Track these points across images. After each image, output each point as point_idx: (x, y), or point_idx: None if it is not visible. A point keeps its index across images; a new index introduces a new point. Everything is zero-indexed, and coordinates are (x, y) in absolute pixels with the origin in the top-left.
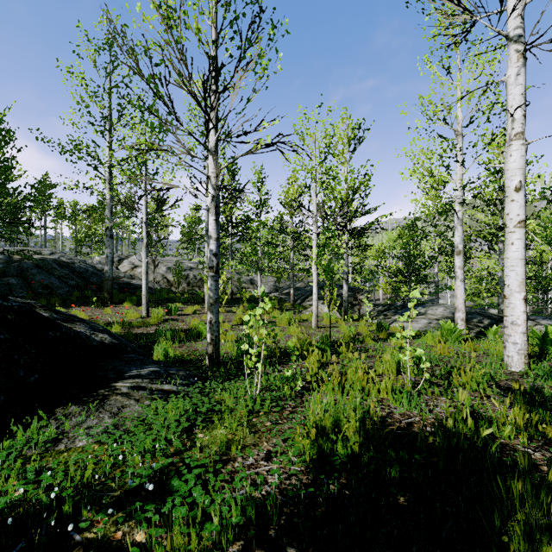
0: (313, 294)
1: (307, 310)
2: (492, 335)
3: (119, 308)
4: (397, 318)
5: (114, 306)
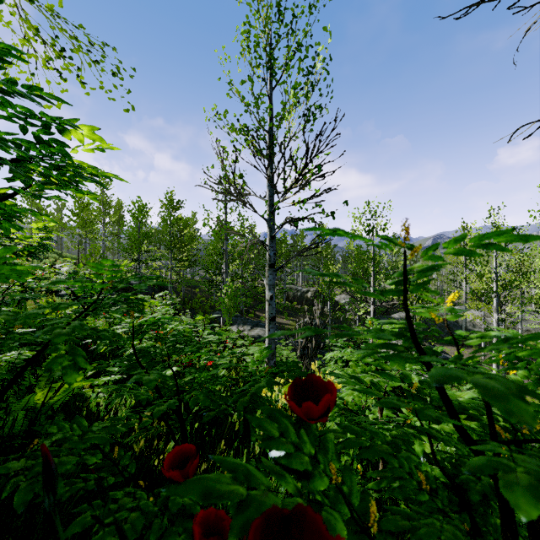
0: None
1: None
2: None
3: (470, 350)
4: None
5: (467, 348)
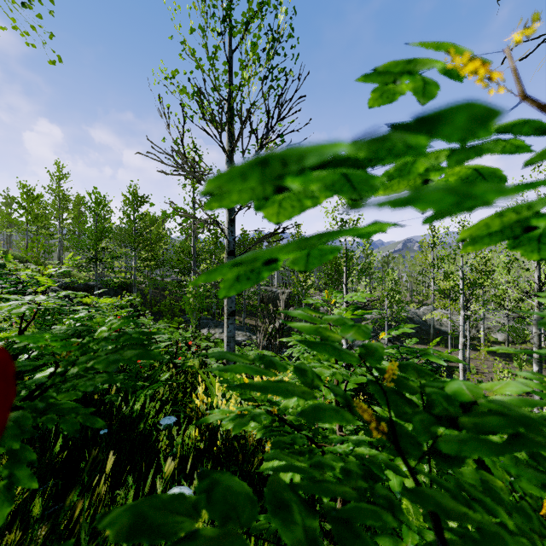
0: None
1: None
2: None
3: (437, 348)
4: None
5: (435, 346)
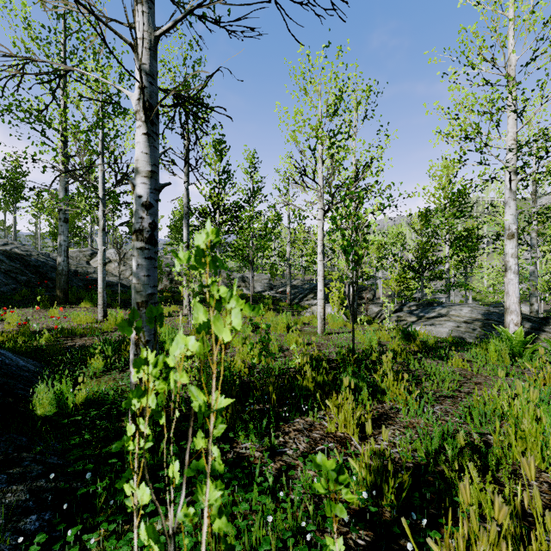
0: (318, 291)
1: (307, 311)
2: None
3: (73, 309)
4: (414, 320)
5: (67, 307)
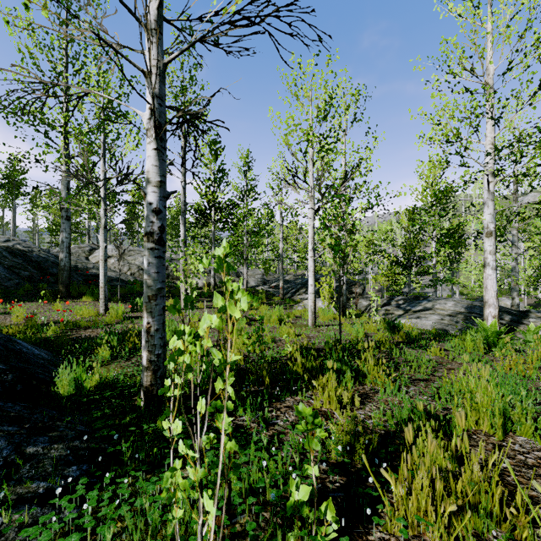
0: (309, 286)
1: (299, 305)
2: (531, 336)
3: (75, 303)
4: (401, 314)
5: (69, 301)
